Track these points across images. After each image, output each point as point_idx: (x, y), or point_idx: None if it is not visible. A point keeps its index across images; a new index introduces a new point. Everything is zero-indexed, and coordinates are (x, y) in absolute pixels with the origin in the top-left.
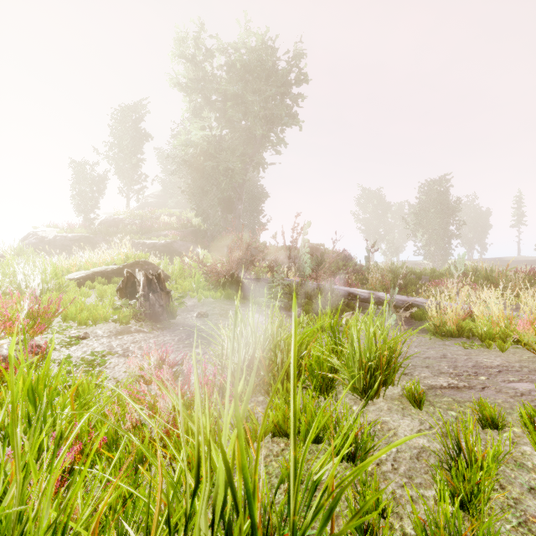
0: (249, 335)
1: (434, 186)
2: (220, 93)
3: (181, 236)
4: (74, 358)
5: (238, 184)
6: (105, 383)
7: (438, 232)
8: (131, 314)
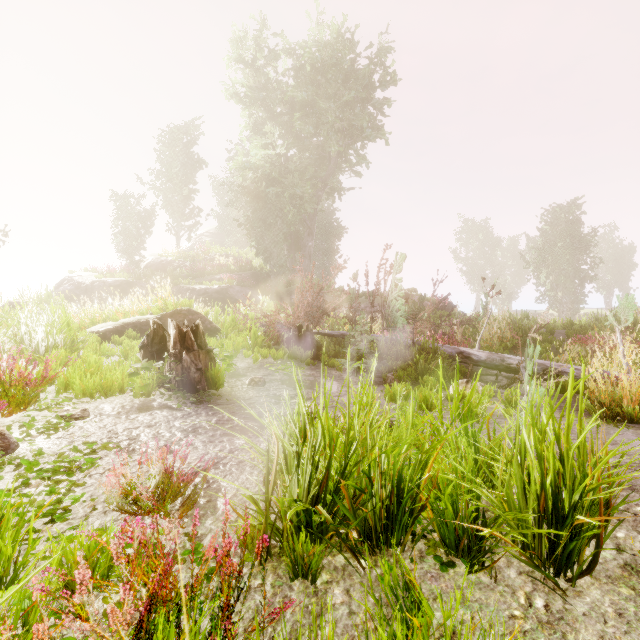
0: (318, 439)
1: (561, 213)
2: (286, 104)
3: (238, 280)
4: (47, 456)
5: (308, 216)
6: (66, 515)
7: (567, 273)
8: (155, 382)
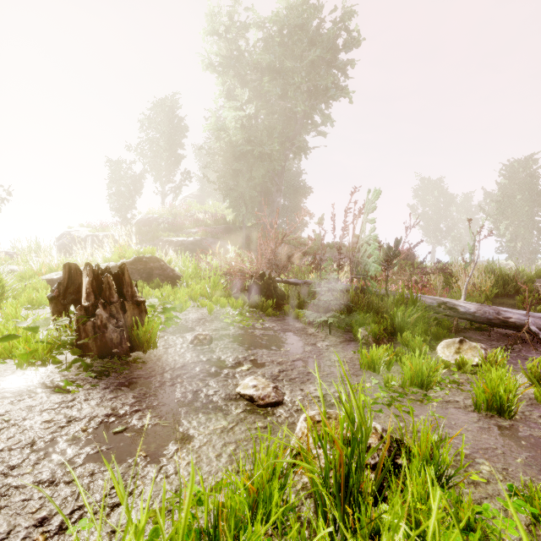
0: None
1: (518, 168)
2: (256, 72)
3: (212, 233)
4: None
5: (276, 174)
6: None
7: (526, 224)
8: (45, 347)
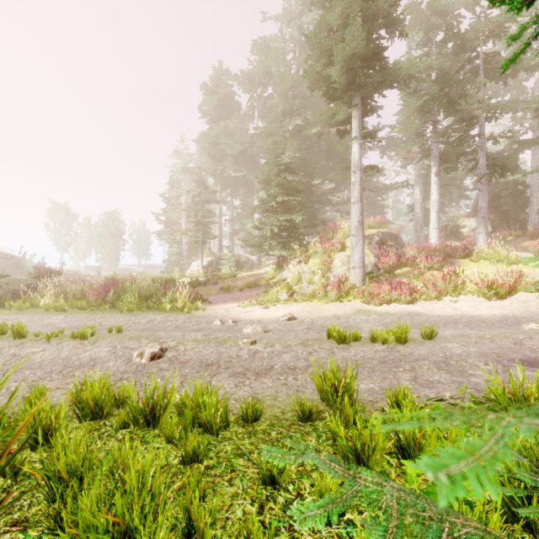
0: None
1: (109, 216)
2: None
3: None
4: None
5: None
6: None
7: (111, 247)
8: None
